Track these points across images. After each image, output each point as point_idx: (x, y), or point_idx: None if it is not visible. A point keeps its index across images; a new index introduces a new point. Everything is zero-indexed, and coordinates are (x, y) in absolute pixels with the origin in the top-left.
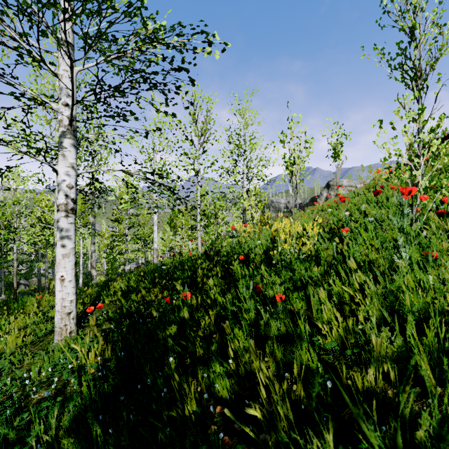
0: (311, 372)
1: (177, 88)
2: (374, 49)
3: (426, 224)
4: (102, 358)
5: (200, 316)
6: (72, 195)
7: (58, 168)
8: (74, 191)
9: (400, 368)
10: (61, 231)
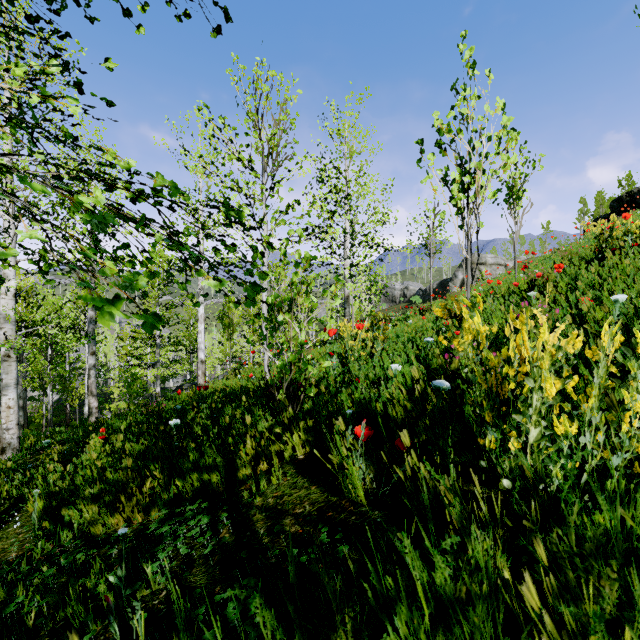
0: None
1: None
2: None
3: None
4: None
5: None
6: None
7: None
8: None
9: None
10: None
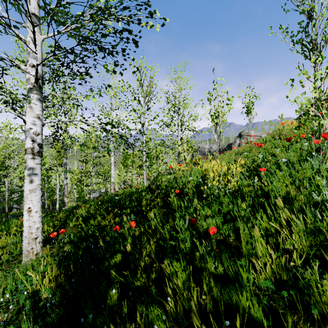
0: (251, 317)
1: (123, 49)
2: (280, 28)
3: None
4: (55, 283)
5: (143, 242)
6: (38, 141)
7: (26, 118)
8: (39, 138)
9: None
10: (28, 171)
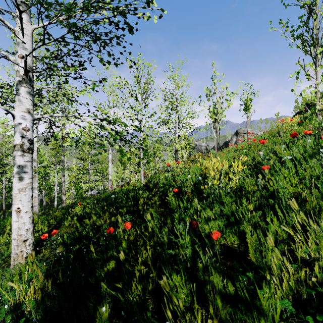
0: None
1: (118, 37)
2: (279, 23)
3: None
4: (41, 294)
5: (139, 246)
6: (28, 137)
7: (15, 113)
8: (29, 134)
9: None
10: (17, 169)
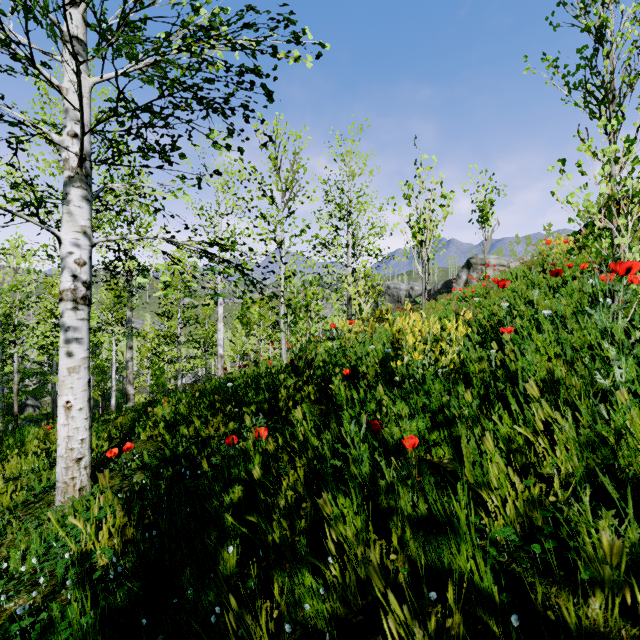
0: (474, 588)
1: (246, 106)
2: (542, 60)
3: (633, 320)
4: (121, 539)
5: (281, 466)
6: (84, 276)
7: (62, 234)
8: (86, 270)
9: (638, 585)
10: (66, 332)
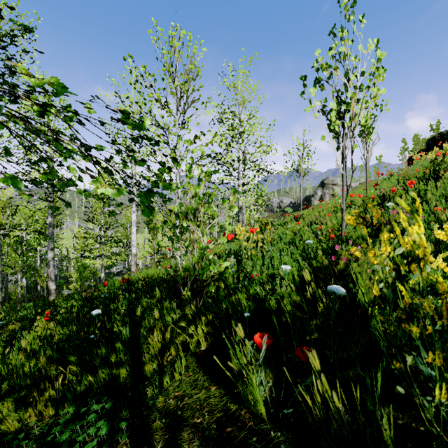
0: None
1: None
2: None
3: None
4: None
5: None
6: None
7: None
8: None
9: None
10: None
